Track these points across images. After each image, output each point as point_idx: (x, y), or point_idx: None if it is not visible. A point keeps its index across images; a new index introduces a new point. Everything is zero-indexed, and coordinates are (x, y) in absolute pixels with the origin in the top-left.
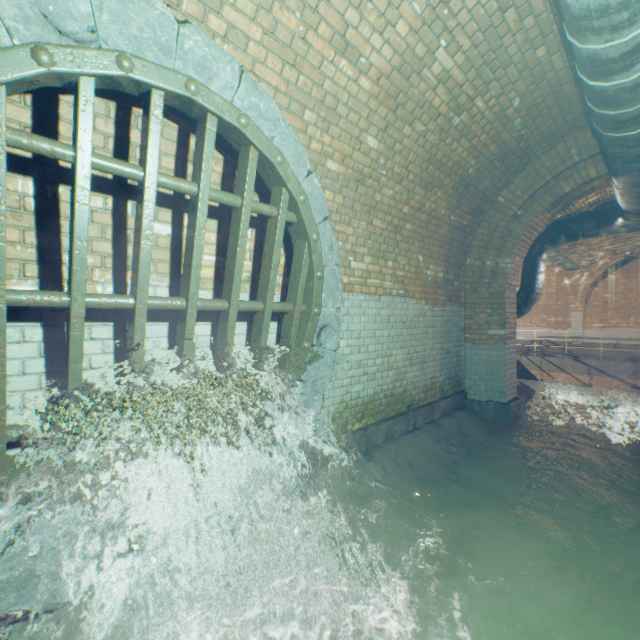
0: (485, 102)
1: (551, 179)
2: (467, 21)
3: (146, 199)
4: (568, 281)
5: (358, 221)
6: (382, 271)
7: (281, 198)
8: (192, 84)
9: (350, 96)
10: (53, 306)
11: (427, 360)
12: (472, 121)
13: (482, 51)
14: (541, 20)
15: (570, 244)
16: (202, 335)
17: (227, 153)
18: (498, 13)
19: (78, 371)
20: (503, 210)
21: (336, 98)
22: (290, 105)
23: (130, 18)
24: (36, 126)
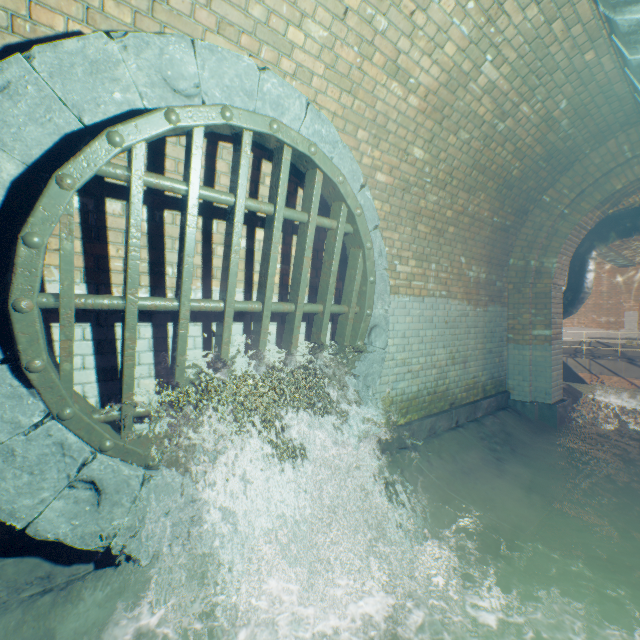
0: (530, 107)
1: (601, 176)
2: (513, 36)
3: (236, 220)
4: (621, 278)
5: (403, 227)
6: (425, 273)
7: (340, 212)
8: (275, 124)
9: (399, 113)
10: (167, 310)
11: (469, 360)
12: (517, 125)
13: (528, 61)
14: (589, 27)
15: (623, 240)
16: (269, 334)
17: (291, 173)
18: (545, 25)
19: (183, 362)
20: (548, 209)
21: (386, 116)
22: (345, 127)
23: (224, 72)
24: (149, 164)
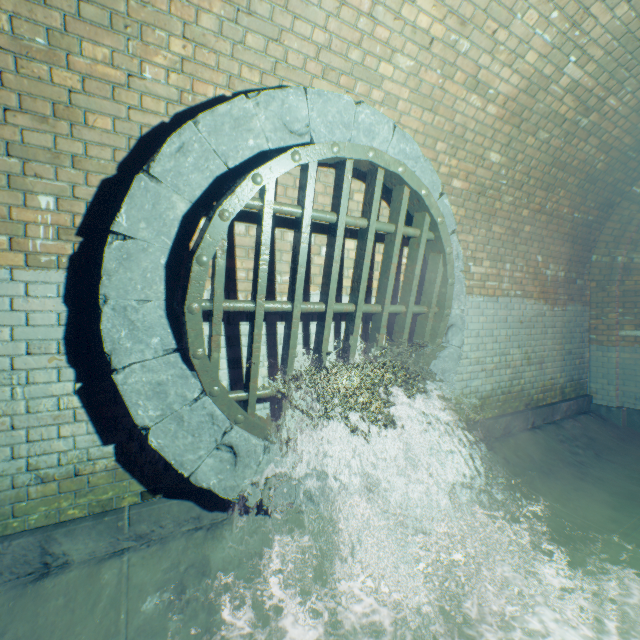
0: (618, 99)
1: None
2: (600, 35)
3: (337, 235)
4: None
5: (477, 229)
6: (499, 273)
7: (423, 222)
8: (372, 151)
9: (477, 123)
10: (283, 311)
11: (546, 360)
12: (602, 119)
13: (616, 55)
14: None
15: None
16: None
17: None
18: (636, 20)
19: (293, 355)
20: (639, 201)
21: (464, 127)
22: (425, 141)
23: (328, 111)
24: None
